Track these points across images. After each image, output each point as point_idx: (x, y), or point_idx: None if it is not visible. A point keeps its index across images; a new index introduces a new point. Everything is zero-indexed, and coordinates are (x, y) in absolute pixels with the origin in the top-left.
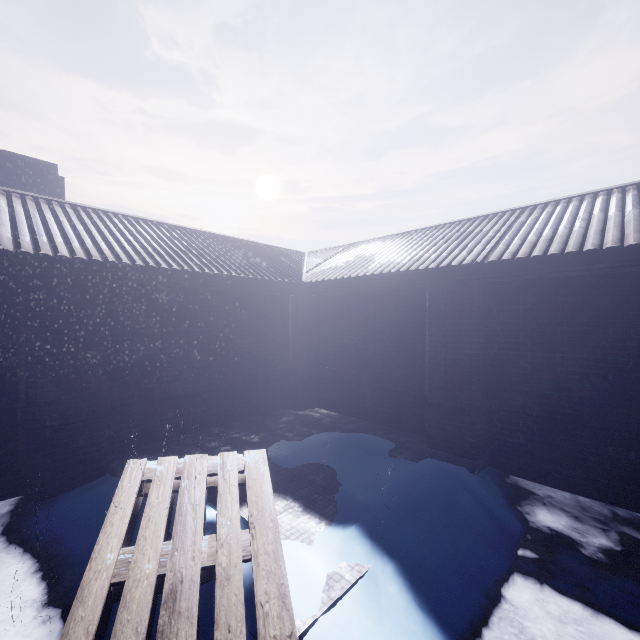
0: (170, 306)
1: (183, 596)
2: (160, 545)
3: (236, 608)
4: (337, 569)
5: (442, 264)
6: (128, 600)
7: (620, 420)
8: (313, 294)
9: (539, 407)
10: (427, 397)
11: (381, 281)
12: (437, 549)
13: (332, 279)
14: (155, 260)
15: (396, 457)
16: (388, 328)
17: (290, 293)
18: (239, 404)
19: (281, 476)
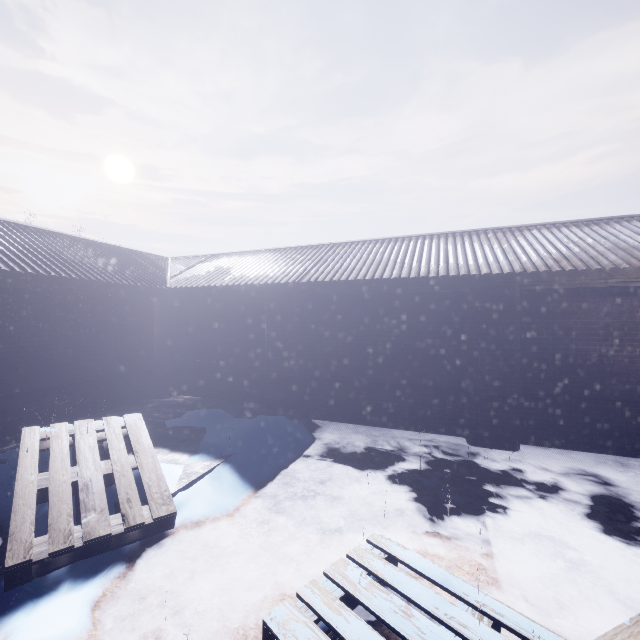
0: (33, 307)
1: (94, 486)
2: (69, 468)
3: (131, 486)
4: (194, 470)
5: (275, 282)
6: (55, 493)
7: (367, 376)
8: (177, 298)
9: (331, 374)
10: (266, 374)
11: (234, 291)
12: (258, 454)
13: (194, 287)
14: (19, 265)
15: (242, 417)
16: (240, 326)
17: (155, 297)
18: (105, 396)
19: (152, 438)
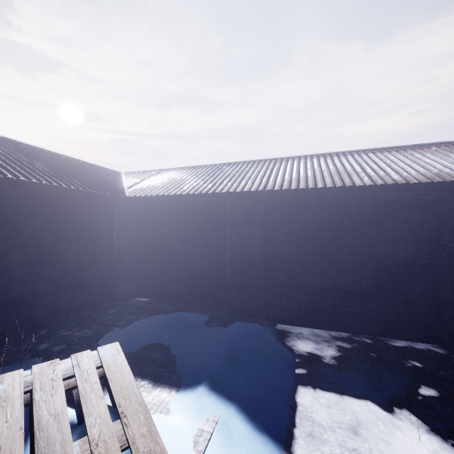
0: None
1: None
2: None
3: None
4: (196, 425)
5: (238, 190)
6: None
7: (332, 283)
8: (136, 206)
9: (293, 280)
10: (228, 280)
11: (194, 199)
12: (257, 385)
13: (154, 195)
14: None
15: (210, 326)
16: (198, 233)
17: (116, 205)
18: (66, 304)
19: None
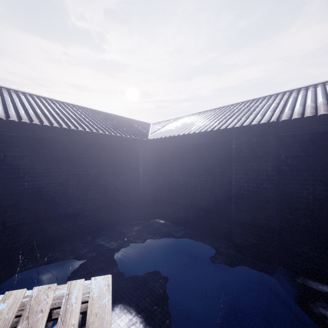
0: (54, 153)
1: None
2: None
3: None
4: None
5: (245, 123)
6: None
7: None
8: (155, 147)
9: (320, 227)
10: (234, 217)
11: (200, 137)
12: None
13: (167, 136)
14: (40, 120)
15: (214, 262)
16: (204, 168)
17: (140, 146)
18: (106, 219)
19: (128, 283)
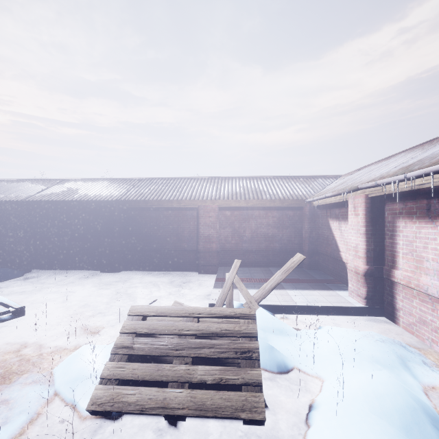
0: None
1: None
2: None
3: None
4: None
5: (11, 200)
6: None
7: (62, 246)
8: None
9: (45, 246)
10: (6, 248)
11: None
12: None
13: None
14: None
15: None
16: None
17: None
18: None
19: None
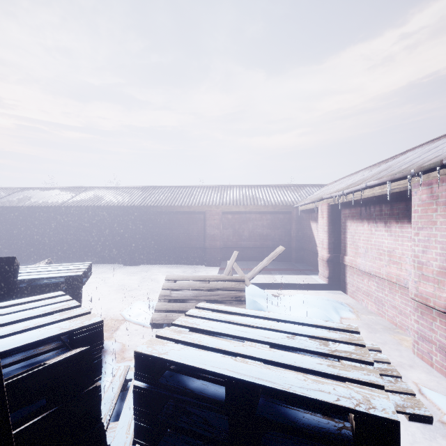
0: None
1: None
2: None
3: None
4: None
5: (49, 205)
6: None
7: (91, 244)
8: None
9: (76, 244)
10: (45, 245)
11: (29, 208)
12: None
13: (8, 206)
14: None
15: (30, 263)
16: (34, 225)
17: None
18: None
19: None
